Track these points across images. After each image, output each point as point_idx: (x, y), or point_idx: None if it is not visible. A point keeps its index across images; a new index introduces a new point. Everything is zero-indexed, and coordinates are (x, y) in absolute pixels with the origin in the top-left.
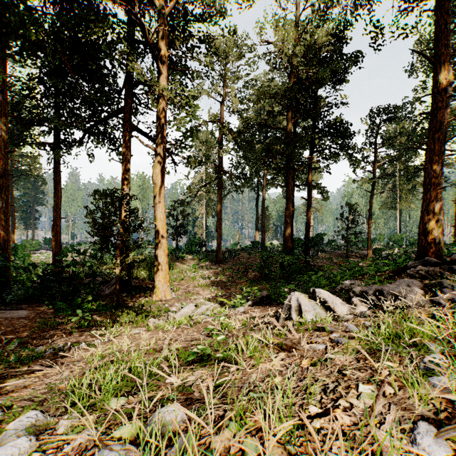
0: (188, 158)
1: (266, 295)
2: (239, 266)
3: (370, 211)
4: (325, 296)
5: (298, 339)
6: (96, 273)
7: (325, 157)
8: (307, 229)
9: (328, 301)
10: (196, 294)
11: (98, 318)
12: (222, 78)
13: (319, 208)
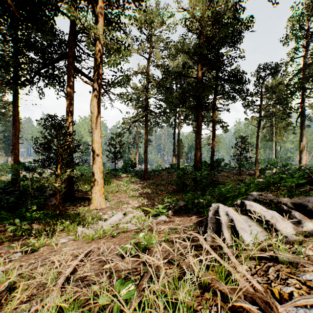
0: (120, 95)
1: (184, 204)
2: (161, 181)
3: (257, 141)
4: (258, 210)
5: (264, 296)
6: (43, 186)
7: (227, 98)
8: (212, 154)
9: (266, 215)
10: (126, 203)
11: (37, 226)
12: (148, 40)
13: (218, 141)
